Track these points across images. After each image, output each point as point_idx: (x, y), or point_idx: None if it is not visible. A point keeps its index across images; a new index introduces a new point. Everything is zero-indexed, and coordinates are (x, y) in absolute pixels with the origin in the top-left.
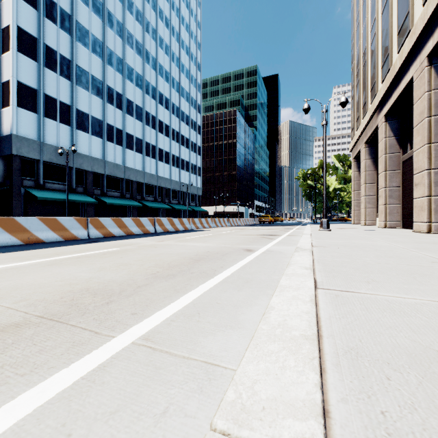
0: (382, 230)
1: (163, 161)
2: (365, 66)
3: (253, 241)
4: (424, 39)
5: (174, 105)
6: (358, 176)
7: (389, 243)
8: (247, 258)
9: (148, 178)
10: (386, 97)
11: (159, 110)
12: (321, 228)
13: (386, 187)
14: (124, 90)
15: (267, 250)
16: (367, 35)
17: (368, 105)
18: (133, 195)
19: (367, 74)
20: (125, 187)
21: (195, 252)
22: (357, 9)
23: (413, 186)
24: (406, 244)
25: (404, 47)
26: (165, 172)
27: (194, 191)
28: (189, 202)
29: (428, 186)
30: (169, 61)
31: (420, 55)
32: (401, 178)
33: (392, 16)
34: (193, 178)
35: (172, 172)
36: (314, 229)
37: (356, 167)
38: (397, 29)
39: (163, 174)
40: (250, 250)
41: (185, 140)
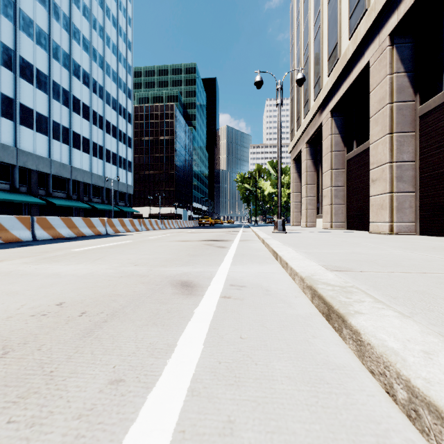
0: (335, 231)
1: (80, 148)
2: (308, 63)
3: (194, 255)
4: (386, 15)
5: (97, 82)
6: (297, 178)
7: (416, 253)
8: (177, 353)
9: (57, 169)
10: (333, 91)
11: (75, 84)
12: (276, 230)
13: (332, 186)
14: (17, 45)
15: (230, 284)
16: (309, 31)
17: (310, 103)
18: (32, 189)
19: (310, 71)
20: (19, 178)
21: (3, 313)
22: (298, 7)
23: (370, 182)
24: (442, 254)
25: (360, 29)
26: (84, 162)
27: (123, 189)
28: (117, 201)
29: (389, 181)
30: (89, 26)
31: (380, 35)
32: (346, 178)
33: (341, 3)
34: (122, 174)
35: (94, 163)
36: (266, 231)
37: (295, 169)
38: (349, 13)
39: (81, 166)
40: (190, 284)
41: (111, 127)
